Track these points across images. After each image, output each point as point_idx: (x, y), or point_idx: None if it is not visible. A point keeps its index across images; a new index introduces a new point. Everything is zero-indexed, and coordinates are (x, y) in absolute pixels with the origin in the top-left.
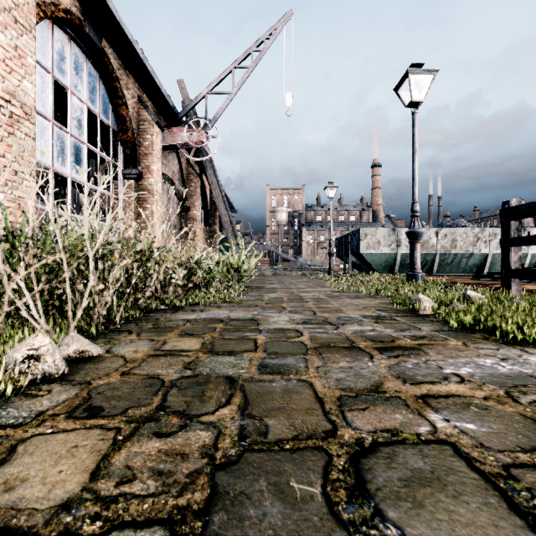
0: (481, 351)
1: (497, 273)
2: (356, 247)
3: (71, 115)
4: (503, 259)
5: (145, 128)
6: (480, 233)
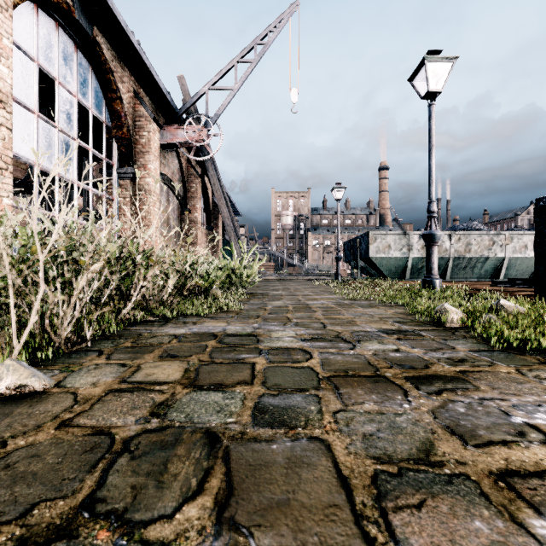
0: (545, 383)
1: (520, 279)
2: (365, 251)
3: (59, 108)
4: (537, 263)
5: (141, 125)
6: (495, 236)
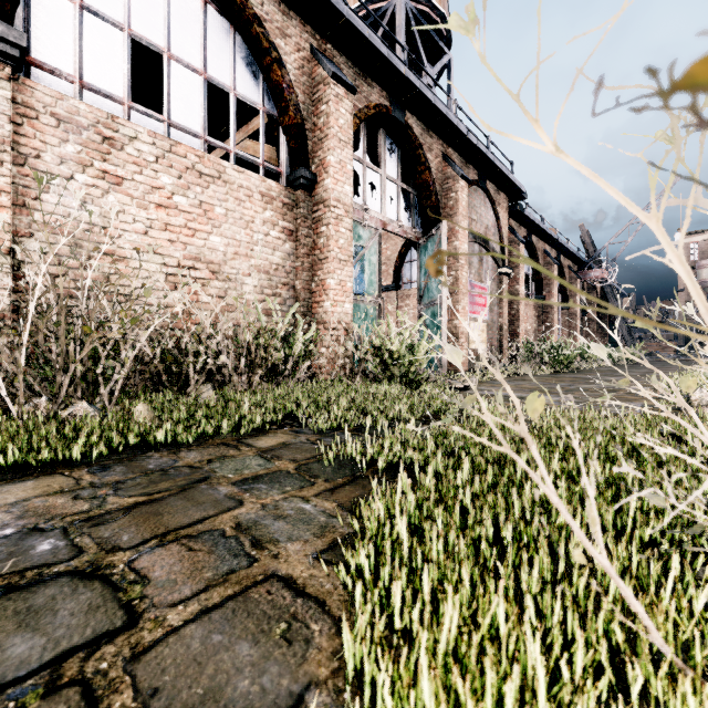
0: None
1: None
2: None
3: None
4: None
5: (572, 282)
6: None
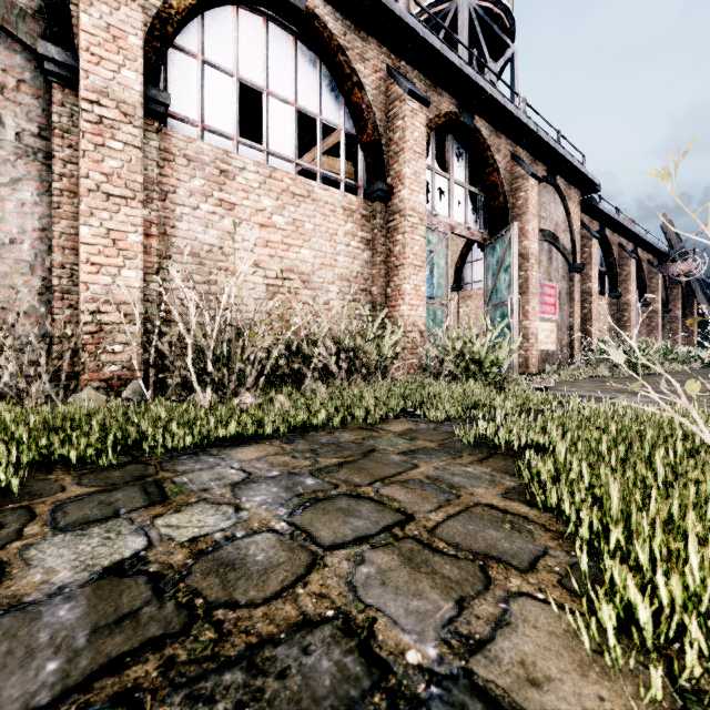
0: None
1: None
2: None
3: None
4: None
5: (651, 277)
6: None
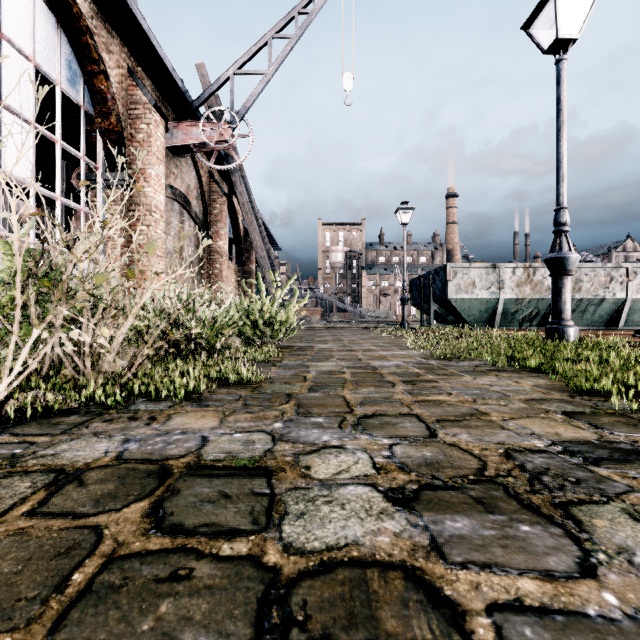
0: None
1: None
2: (440, 290)
3: (2, 73)
4: None
5: (138, 114)
6: (614, 270)
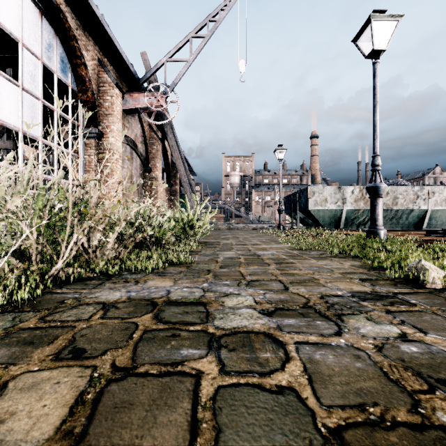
0: None
1: None
2: (304, 204)
3: (23, 68)
4: None
5: (105, 90)
6: (419, 191)
